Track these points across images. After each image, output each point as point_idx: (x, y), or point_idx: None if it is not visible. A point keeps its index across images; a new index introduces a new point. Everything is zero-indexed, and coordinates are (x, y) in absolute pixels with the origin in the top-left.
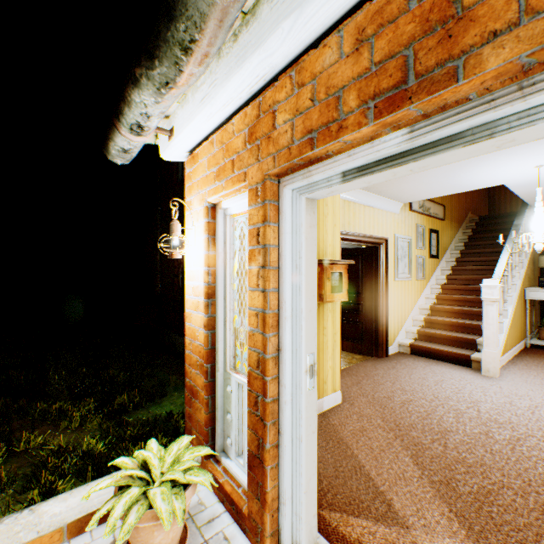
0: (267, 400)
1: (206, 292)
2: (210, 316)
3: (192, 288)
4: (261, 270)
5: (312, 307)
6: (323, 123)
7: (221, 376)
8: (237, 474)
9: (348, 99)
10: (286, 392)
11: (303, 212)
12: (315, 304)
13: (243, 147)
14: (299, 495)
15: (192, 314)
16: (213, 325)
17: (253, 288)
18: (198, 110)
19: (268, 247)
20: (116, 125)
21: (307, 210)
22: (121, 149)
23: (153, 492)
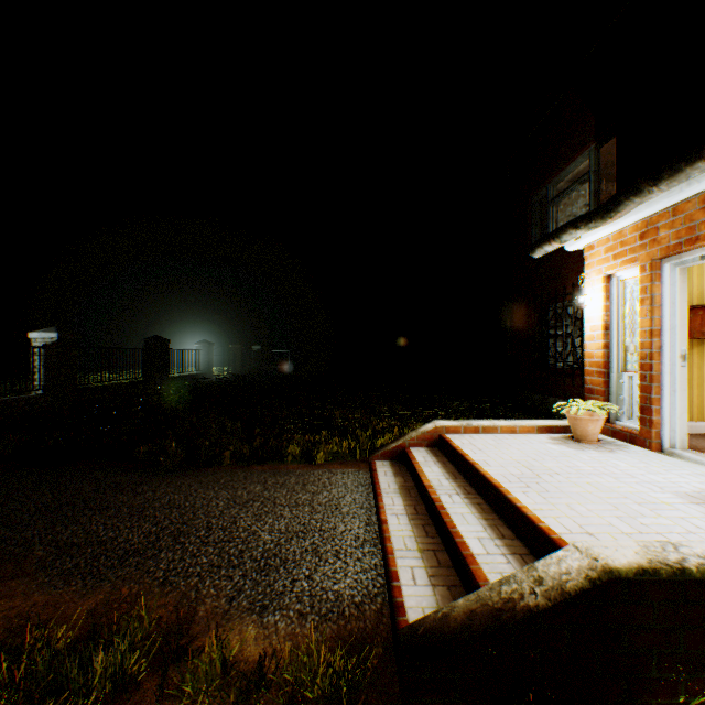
0: (651, 373)
1: (603, 327)
2: (604, 341)
3: (588, 327)
4: (647, 308)
5: (683, 324)
6: (686, 236)
7: (613, 375)
8: (628, 425)
9: (699, 227)
10: (664, 367)
11: (676, 276)
12: (685, 323)
13: (634, 243)
14: (673, 420)
15: (588, 343)
16: (607, 347)
17: (641, 318)
18: (603, 227)
19: (652, 295)
20: (549, 242)
21: (679, 274)
22: (544, 251)
23: (587, 407)
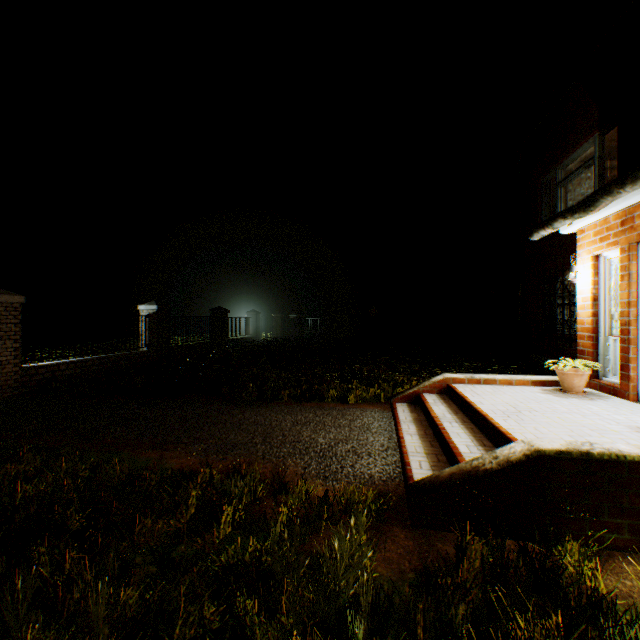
0: (629, 337)
1: (591, 298)
2: (593, 311)
3: (580, 298)
4: (626, 283)
5: None
6: None
7: (601, 339)
8: (612, 380)
9: None
10: (639, 332)
11: None
12: None
13: (616, 229)
14: None
15: (580, 312)
16: (595, 315)
17: (622, 292)
18: (589, 216)
19: (630, 273)
20: (543, 228)
21: None
22: (540, 235)
23: (572, 364)
